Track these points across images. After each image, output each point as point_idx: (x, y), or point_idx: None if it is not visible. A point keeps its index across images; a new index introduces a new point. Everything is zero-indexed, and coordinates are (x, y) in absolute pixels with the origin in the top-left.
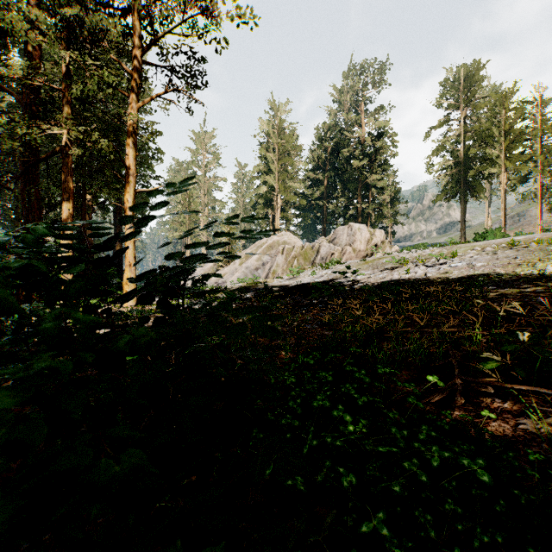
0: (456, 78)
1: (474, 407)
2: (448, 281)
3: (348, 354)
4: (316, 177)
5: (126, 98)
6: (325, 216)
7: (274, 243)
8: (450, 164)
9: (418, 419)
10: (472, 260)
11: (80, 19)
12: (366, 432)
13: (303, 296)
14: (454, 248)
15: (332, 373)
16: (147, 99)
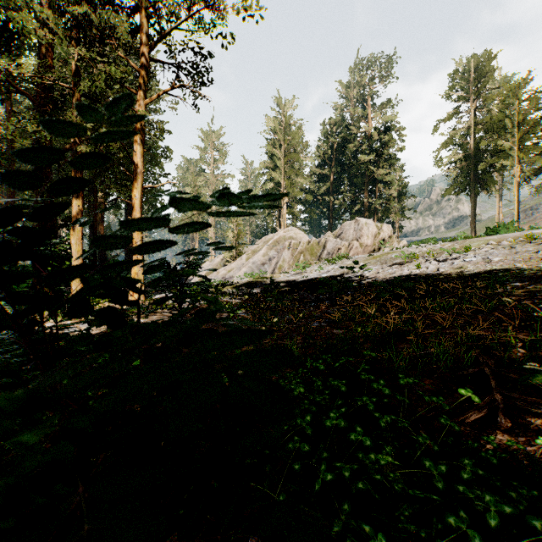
0: (466, 70)
1: (521, 430)
2: (463, 277)
3: (361, 356)
4: (322, 172)
5: (136, 98)
6: (331, 211)
7: (281, 238)
8: (460, 157)
9: (452, 443)
10: (487, 255)
11: (89, 17)
12: (391, 462)
13: (309, 291)
14: (466, 243)
15: (345, 381)
16: (154, 96)
